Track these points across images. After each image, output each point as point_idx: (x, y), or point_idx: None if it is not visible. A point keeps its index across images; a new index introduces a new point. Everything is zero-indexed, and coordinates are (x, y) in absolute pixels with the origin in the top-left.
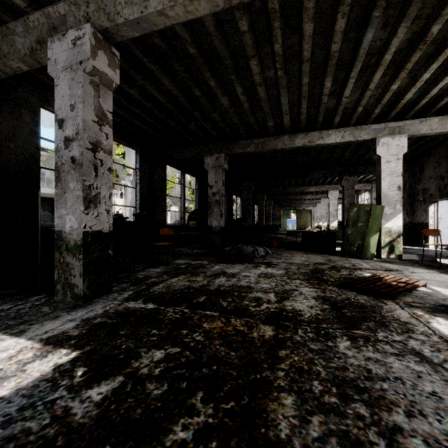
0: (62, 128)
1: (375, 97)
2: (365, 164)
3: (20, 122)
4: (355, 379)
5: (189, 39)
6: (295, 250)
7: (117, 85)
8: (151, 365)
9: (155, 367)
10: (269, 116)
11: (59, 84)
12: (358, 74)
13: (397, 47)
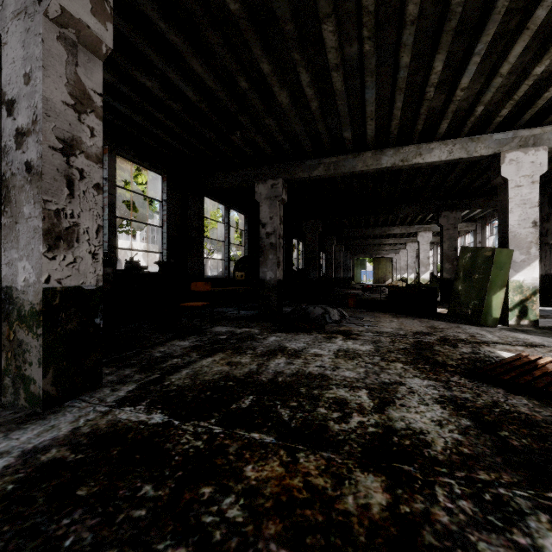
0: (12, 114)
1: (504, 90)
2: (471, 195)
3: None
4: None
5: None
6: (380, 311)
7: (109, 48)
8: None
9: None
10: (347, 122)
11: (8, 41)
12: (486, 49)
13: None
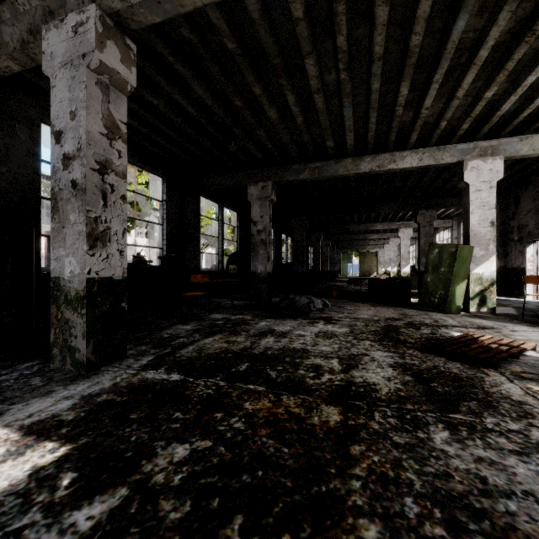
0: (60, 143)
1: (463, 108)
2: (445, 195)
3: (14, 139)
4: (465, 495)
5: (227, 30)
6: (360, 301)
7: (133, 87)
8: (169, 469)
9: (175, 473)
10: (329, 134)
11: (56, 85)
12: (443, 78)
13: (496, 40)
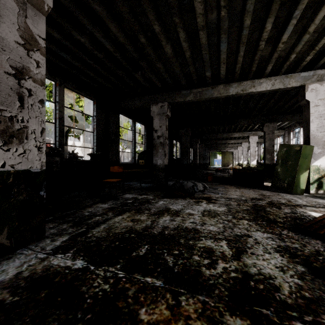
0: None
1: (309, 44)
2: (282, 113)
3: None
4: None
5: None
6: (227, 184)
7: (49, 7)
8: None
9: None
10: (208, 66)
11: None
12: (300, 15)
13: None
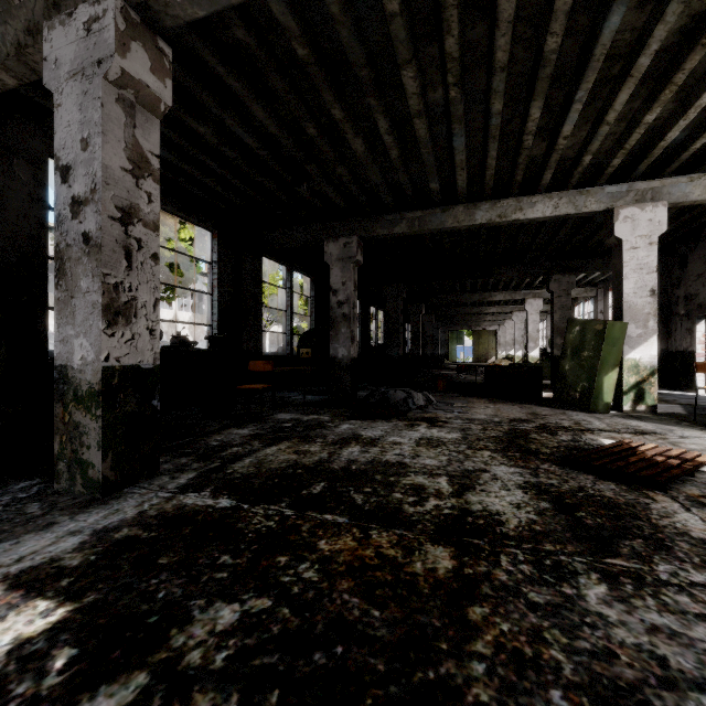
0: (68, 182)
1: (614, 138)
2: (587, 254)
3: (11, 180)
4: (638, 686)
5: (296, 29)
6: (475, 396)
7: (167, 106)
8: (209, 643)
9: (217, 649)
10: (433, 172)
11: (63, 103)
12: (588, 95)
13: (661, 43)
